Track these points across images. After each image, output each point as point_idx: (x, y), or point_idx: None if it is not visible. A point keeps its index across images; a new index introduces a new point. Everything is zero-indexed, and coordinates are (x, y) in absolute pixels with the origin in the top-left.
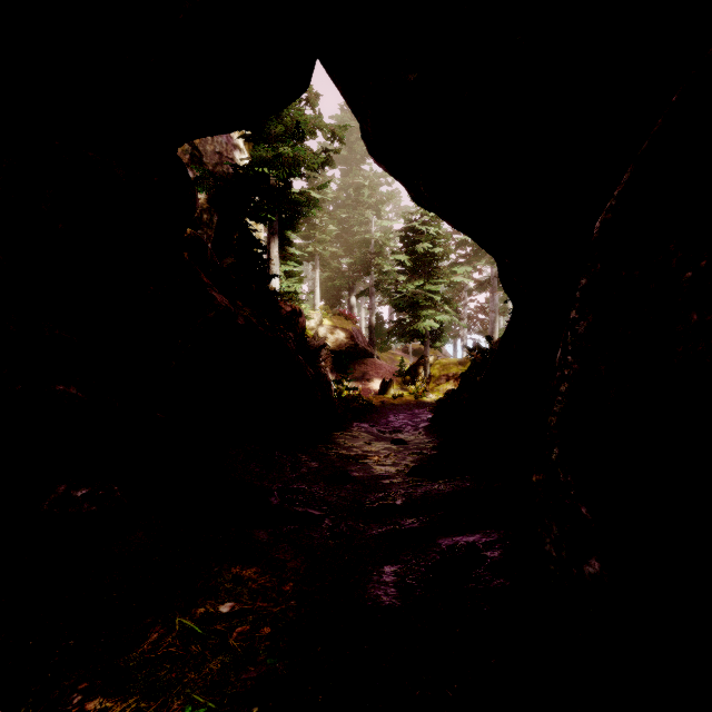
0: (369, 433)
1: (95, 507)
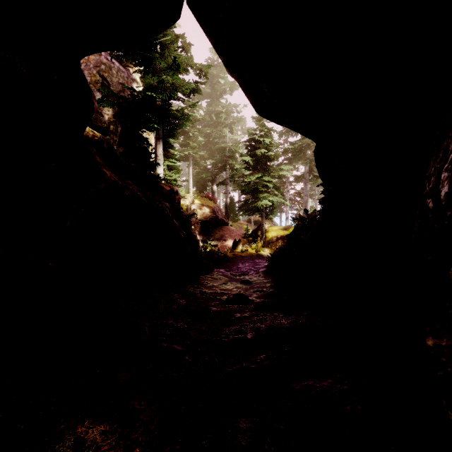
0: (225, 276)
1: None
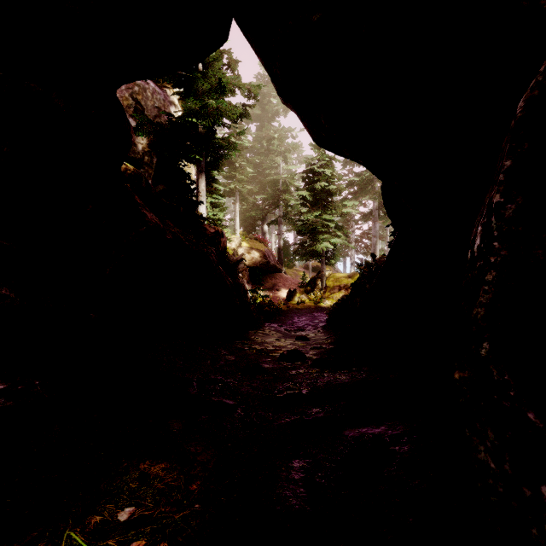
0: (278, 331)
1: (11, 402)
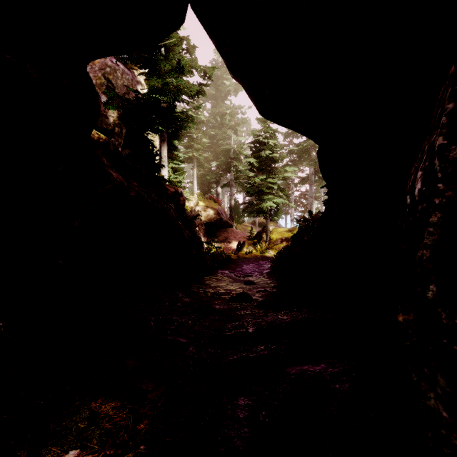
0: (229, 277)
1: None
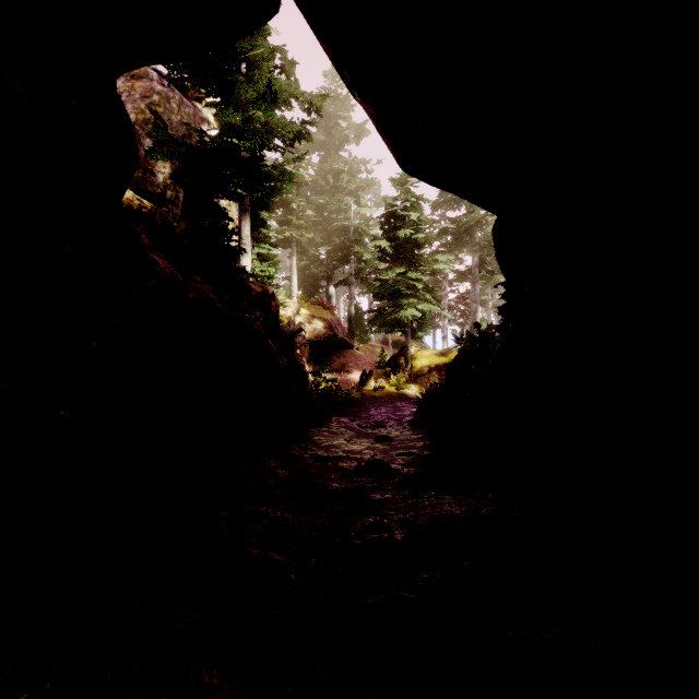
0: (350, 428)
1: None
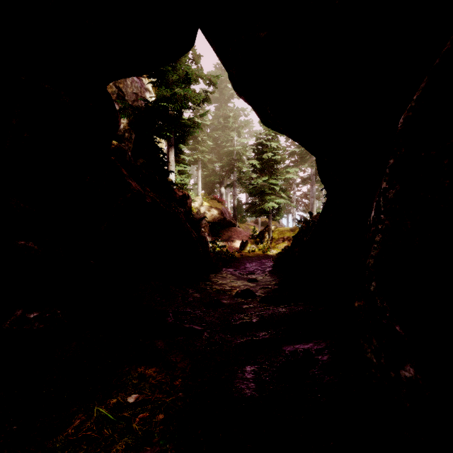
0: (233, 275)
1: (42, 325)
